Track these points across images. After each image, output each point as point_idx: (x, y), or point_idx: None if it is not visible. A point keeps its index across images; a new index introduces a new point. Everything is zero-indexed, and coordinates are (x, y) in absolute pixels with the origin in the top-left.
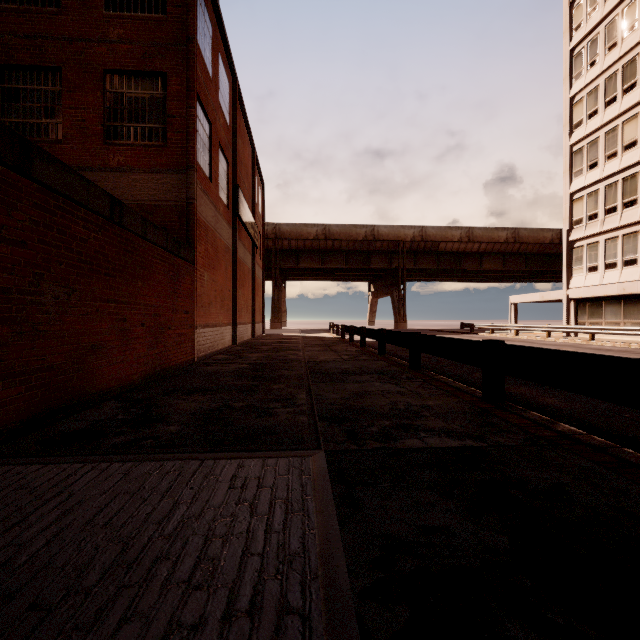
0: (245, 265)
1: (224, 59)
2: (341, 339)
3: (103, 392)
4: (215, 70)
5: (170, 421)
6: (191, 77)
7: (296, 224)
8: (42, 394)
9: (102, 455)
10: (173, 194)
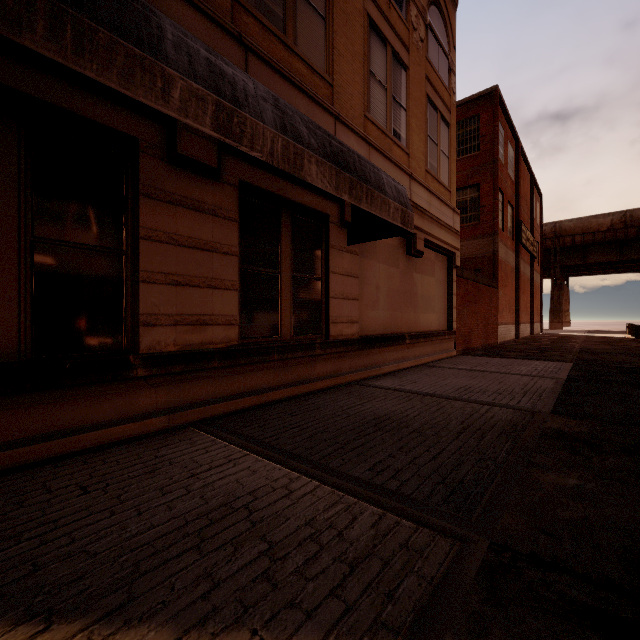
0: (524, 276)
1: (510, 138)
2: (633, 339)
3: (473, 348)
4: (505, 155)
5: (509, 355)
6: (495, 182)
7: (581, 218)
8: (464, 343)
9: (495, 357)
10: (484, 250)
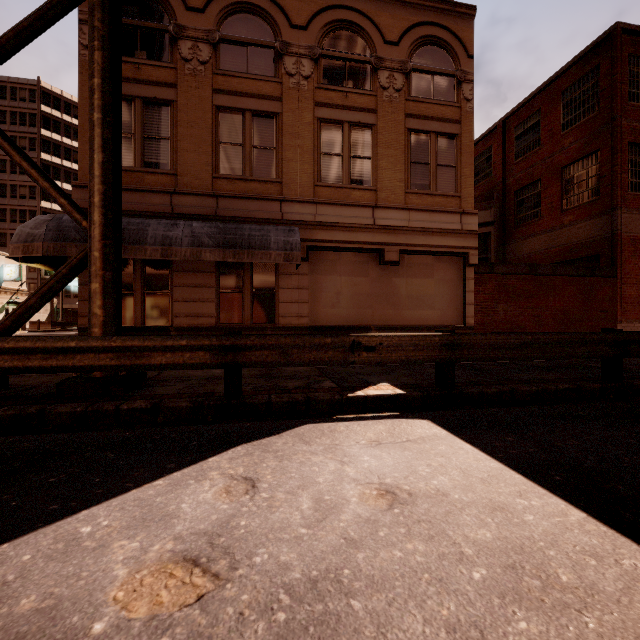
0: None
1: None
2: None
3: None
4: None
5: None
6: (614, 145)
7: None
8: None
9: None
10: (603, 230)
